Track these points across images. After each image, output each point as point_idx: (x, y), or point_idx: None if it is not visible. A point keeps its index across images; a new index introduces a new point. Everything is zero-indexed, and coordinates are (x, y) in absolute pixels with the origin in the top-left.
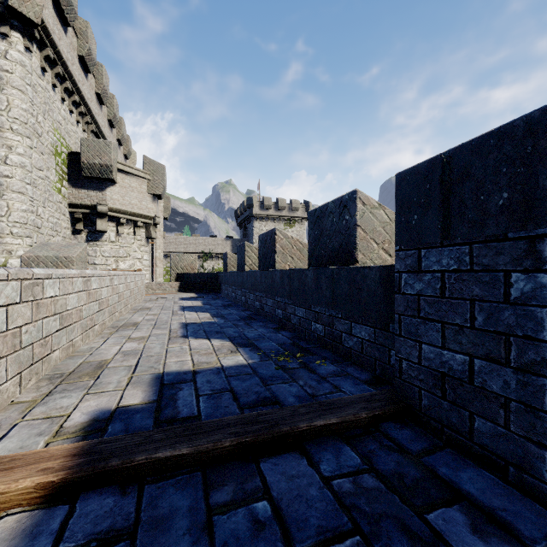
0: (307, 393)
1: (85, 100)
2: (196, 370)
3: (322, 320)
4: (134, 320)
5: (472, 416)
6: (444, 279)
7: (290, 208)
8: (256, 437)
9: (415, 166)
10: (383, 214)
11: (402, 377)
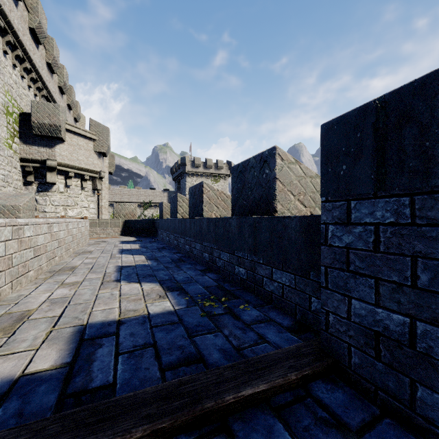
0: (232, 345)
1: (36, 67)
2: (122, 319)
3: (245, 264)
4: (73, 263)
5: (413, 384)
6: (379, 232)
7: (216, 167)
8: (175, 420)
9: (344, 114)
10: (299, 168)
11: (329, 330)
